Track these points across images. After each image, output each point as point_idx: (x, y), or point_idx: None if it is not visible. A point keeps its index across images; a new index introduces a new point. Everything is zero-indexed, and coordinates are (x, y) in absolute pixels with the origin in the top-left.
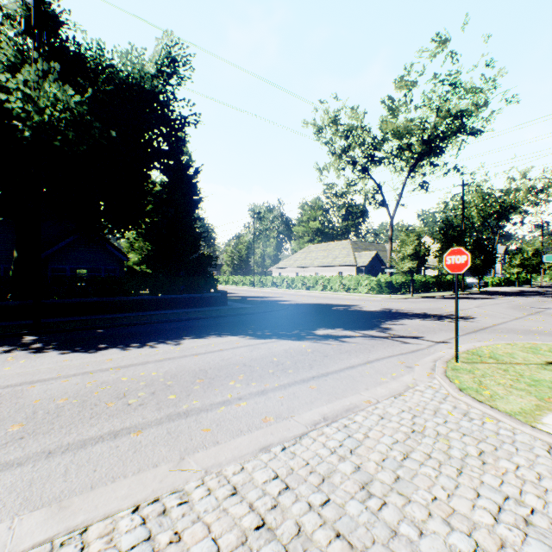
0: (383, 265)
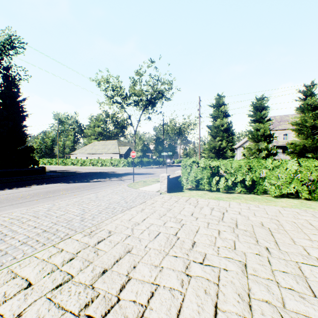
0: None
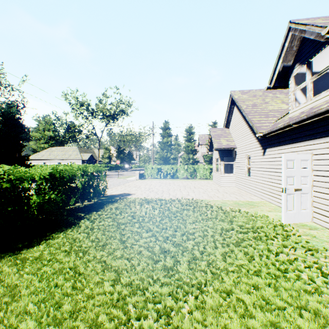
0: (95, 159)
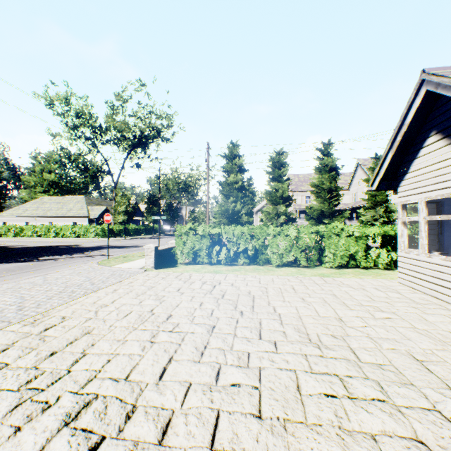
0: None
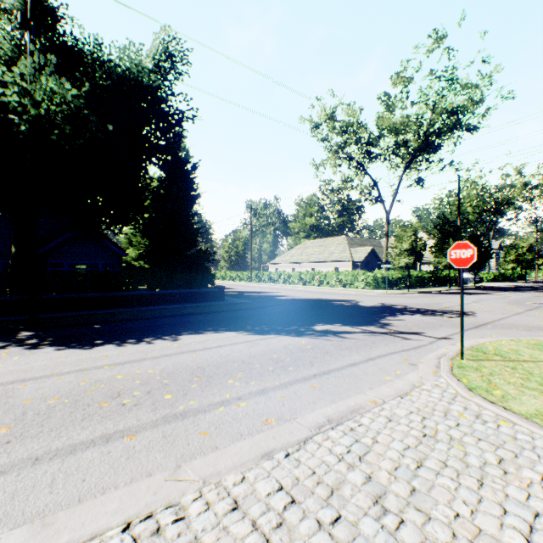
0: (379, 260)
